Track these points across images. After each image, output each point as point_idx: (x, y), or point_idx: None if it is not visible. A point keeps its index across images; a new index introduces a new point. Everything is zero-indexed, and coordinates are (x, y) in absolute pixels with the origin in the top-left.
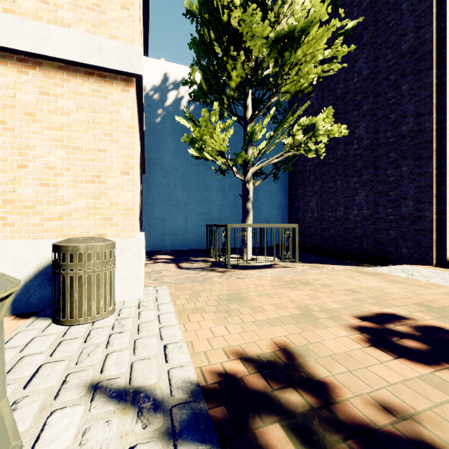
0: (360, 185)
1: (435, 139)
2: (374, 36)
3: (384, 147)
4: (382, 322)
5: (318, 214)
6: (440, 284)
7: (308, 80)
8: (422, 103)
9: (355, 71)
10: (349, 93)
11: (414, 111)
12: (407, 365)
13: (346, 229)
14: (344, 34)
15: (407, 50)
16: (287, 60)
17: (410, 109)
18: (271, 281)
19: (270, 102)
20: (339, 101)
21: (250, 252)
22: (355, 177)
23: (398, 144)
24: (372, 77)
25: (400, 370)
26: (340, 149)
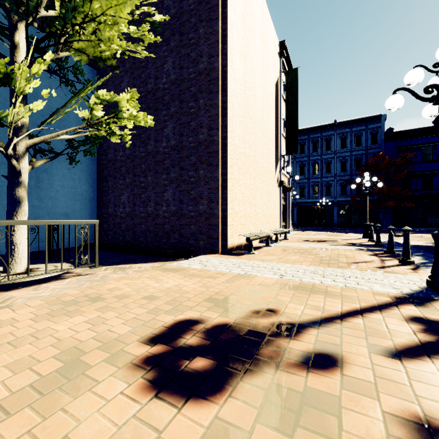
0: (169, 182)
1: (221, 151)
2: (179, 46)
3: (187, 150)
4: (174, 338)
5: (130, 209)
6: (224, 272)
7: (110, 49)
8: (213, 119)
9: (164, 71)
10: (159, 91)
11: (208, 124)
12: (193, 412)
13: (156, 225)
14: (153, 25)
15: (203, 71)
16: (79, 6)
17: (205, 122)
18: (40, 307)
19: (57, 54)
20: (151, 96)
21: (24, 260)
22: (164, 174)
23: (197, 149)
24: (178, 83)
25: (183, 433)
26: (151, 144)
